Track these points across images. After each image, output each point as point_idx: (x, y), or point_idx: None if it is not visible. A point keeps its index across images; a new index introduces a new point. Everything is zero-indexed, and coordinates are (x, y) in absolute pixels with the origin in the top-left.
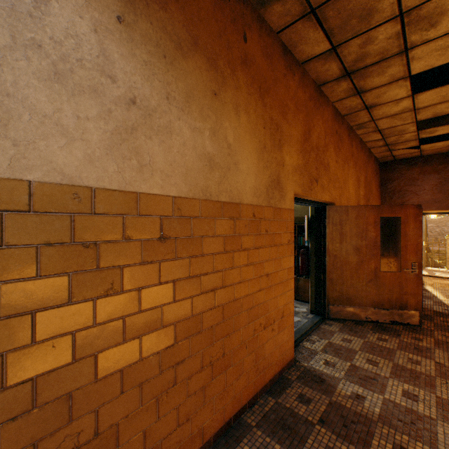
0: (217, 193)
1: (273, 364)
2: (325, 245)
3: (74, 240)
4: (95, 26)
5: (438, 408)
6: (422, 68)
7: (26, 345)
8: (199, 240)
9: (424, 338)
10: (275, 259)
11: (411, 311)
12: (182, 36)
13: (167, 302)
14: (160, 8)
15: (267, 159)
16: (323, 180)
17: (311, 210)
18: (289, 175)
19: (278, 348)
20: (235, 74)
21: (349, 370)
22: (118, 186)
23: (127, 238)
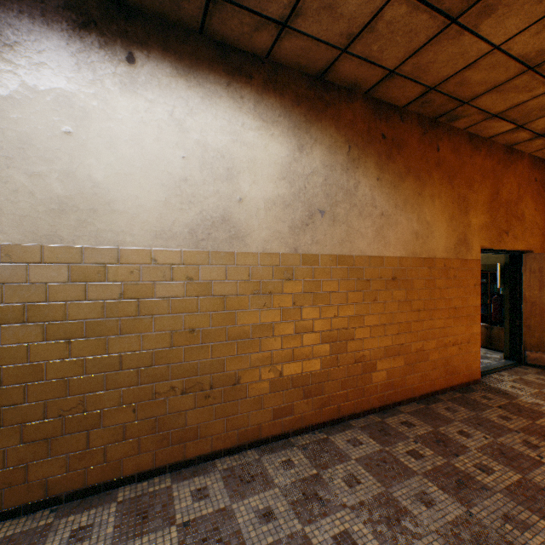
0: (419, 253)
1: (460, 374)
2: (521, 292)
3: (364, 278)
4: (370, 187)
5: None
6: None
7: (353, 315)
8: (410, 280)
9: None
10: (461, 298)
11: None
12: (401, 171)
13: (395, 311)
14: (392, 163)
15: (455, 225)
16: (515, 231)
17: (504, 258)
18: (475, 233)
19: (464, 364)
20: (431, 176)
21: (534, 393)
22: (377, 254)
23: (380, 277)
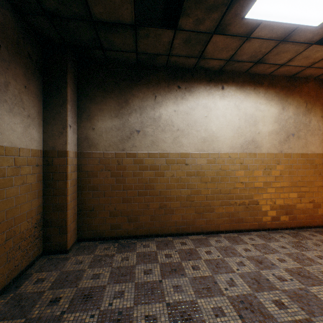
0: None
1: None
2: None
3: (313, 164)
4: (317, 121)
5: None
6: None
7: (308, 181)
8: None
9: None
10: None
11: None
12: None
13: None
14: None
15: None
16: None
17: None
18: None
19: None
20: None
21: None
22: (320, 152)
23: (322, 163)
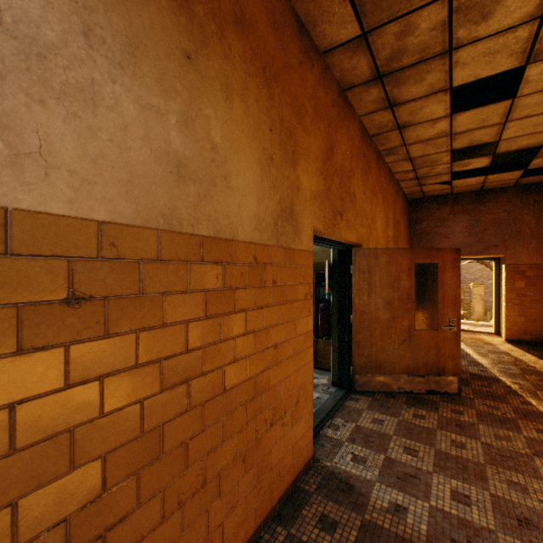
0: (192, 222)
1: (285, 473)
2: (351, 299)
3: None
4: None
5: (495, 513)
6: (466, 78)
7: None
8: (157, 299)
9: (464, 410)
10: (287, 323)
11: (449, 376)
12: None
13: (85, 419)
14: None
15: (276, 177)
16: (349, 215)
17: (333, 254)
18: (306, 204)
19: (292, 448)
20: (224, 35)
21: (383, 467)
22: None
23: None
